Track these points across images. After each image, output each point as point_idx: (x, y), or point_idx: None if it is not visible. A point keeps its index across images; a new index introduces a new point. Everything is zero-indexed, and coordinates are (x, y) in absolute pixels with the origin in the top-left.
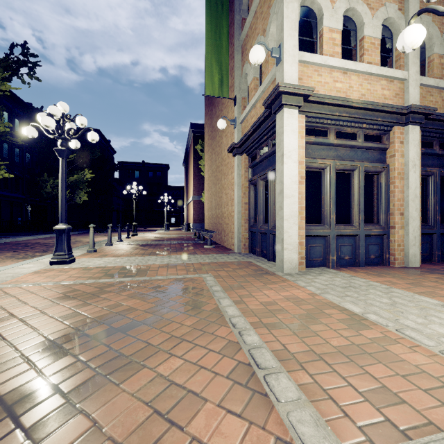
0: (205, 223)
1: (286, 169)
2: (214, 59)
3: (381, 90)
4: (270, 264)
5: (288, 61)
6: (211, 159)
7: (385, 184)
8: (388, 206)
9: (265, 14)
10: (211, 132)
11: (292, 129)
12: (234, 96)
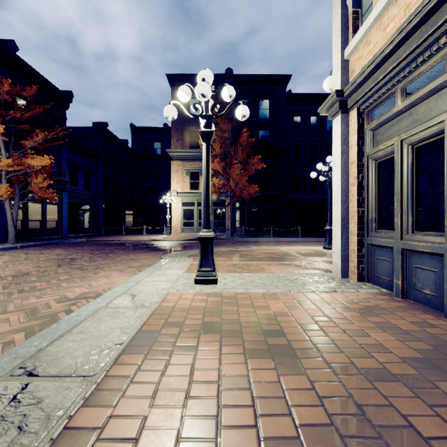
0: None
1: (334, 177)
2: None
3: None
4: None
5: (335, 73)
6: None
7: None
8: None
9: None
10: None
11: (337, 136)
12: None
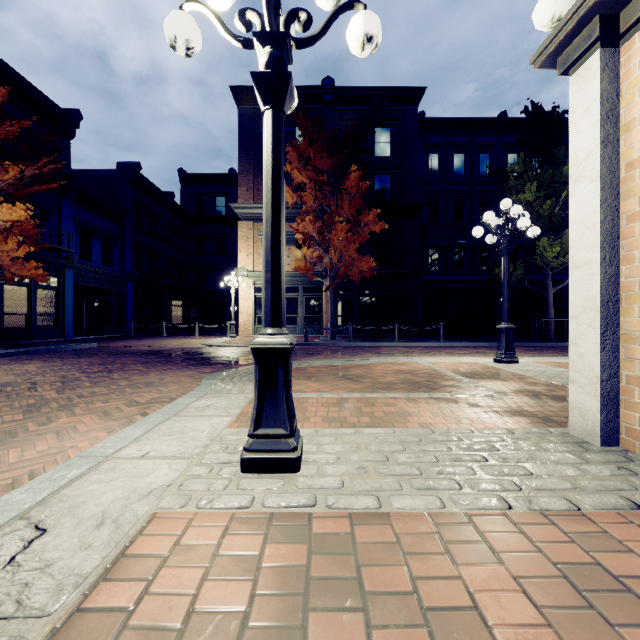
0: None
1: (574, 206)
2: None
3: None
4: None
5: None
6: None
7: None
8: None
9: None
10: None
11: (585, 108)
12: None
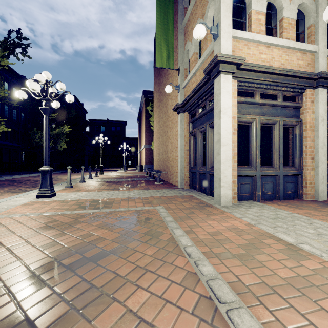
0: (154, 165)
1: (223, 123)
2: (163, 39)
3: (297, 60)
4: (208, 198)
5: (224, 37)
6: (159, 117)
7: (299, 135)
8: (301, 152)
9: (204, 2)
10: (159, 96)
11: (227, 91)
12: (177, 67)
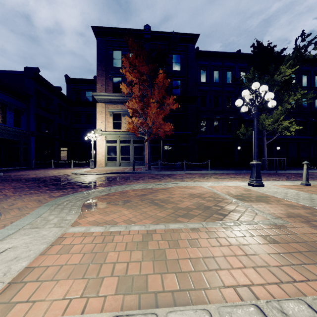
0: None
1: None
2: None
3: None
4: None
5: None
6: None
7: None
8: None
9: None
10: None
11: None
12: None
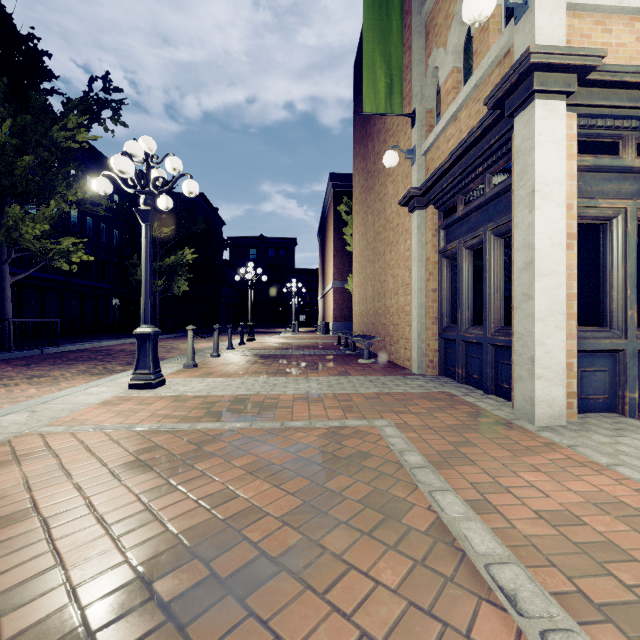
0: (354, 322)
1: (541, 220)
2: (378, 52)
3: None
4: (494, 402)
5: (545, 6)
6: (366, 223)
7: None
8: None
9: None
10: (365, 180)
11: (553, 140)
12: (410, 111)
